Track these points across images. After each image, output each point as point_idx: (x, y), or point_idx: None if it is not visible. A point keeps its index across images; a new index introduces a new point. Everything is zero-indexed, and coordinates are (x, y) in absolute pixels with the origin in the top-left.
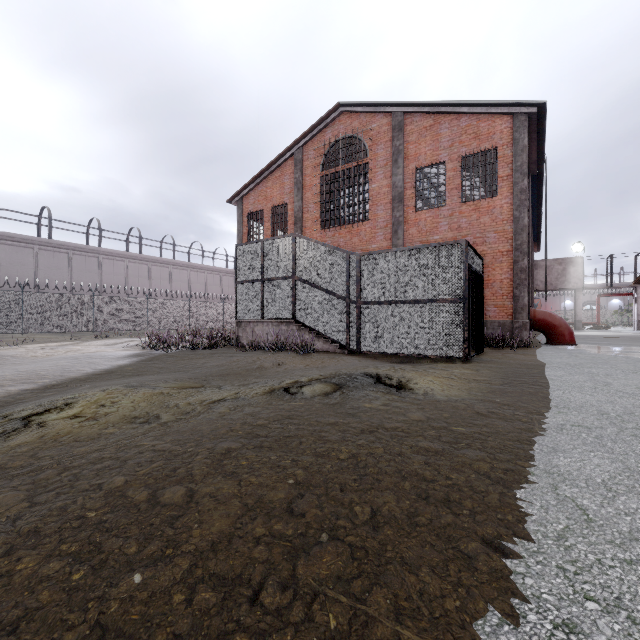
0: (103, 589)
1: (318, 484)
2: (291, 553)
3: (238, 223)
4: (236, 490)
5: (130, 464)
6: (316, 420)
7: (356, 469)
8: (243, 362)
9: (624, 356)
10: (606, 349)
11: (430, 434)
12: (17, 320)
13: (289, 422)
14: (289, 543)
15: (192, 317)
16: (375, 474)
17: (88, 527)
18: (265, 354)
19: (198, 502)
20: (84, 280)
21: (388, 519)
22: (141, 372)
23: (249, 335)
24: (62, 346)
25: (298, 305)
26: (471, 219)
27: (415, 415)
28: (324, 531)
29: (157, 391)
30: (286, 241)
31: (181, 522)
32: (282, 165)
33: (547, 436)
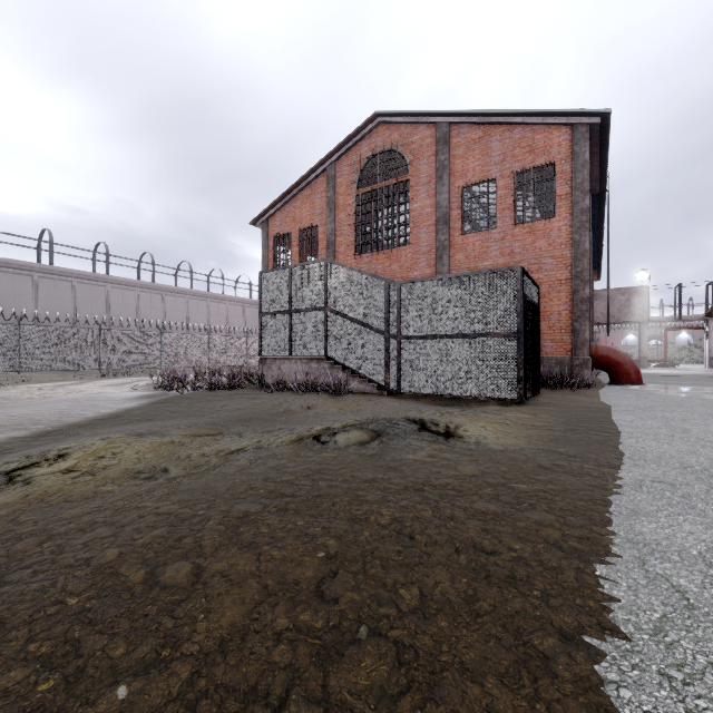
0: (75, 710)
1: (354, 558)
2: (321, 655)
3: (263, 248)
4: (254, 567)
5: (127, 532)
6: (351, 475)
7: (400, 538)
8: (268, 405)
9: (699, 398)
10: (678, 390)
11: (486, 492)
12: (13, 357)
13: (319, 478)
14: (318, 640)
15: (211, 353)
16: (423, 545)
17: (66, 618)
18: (293, 395)
19: (206, 583)
20: (90, 312)
21: (441, 605)
22: (151, 416)
23: (275, 374)
24: (63, 386)
25: (330, 340)
26: (525, 243)
27: (467, 469)
28: (362, 623)
29: (167, 439)
30: (317, 267)
31: (184, 611)
32: (312, 182)
33: (624, 495)
